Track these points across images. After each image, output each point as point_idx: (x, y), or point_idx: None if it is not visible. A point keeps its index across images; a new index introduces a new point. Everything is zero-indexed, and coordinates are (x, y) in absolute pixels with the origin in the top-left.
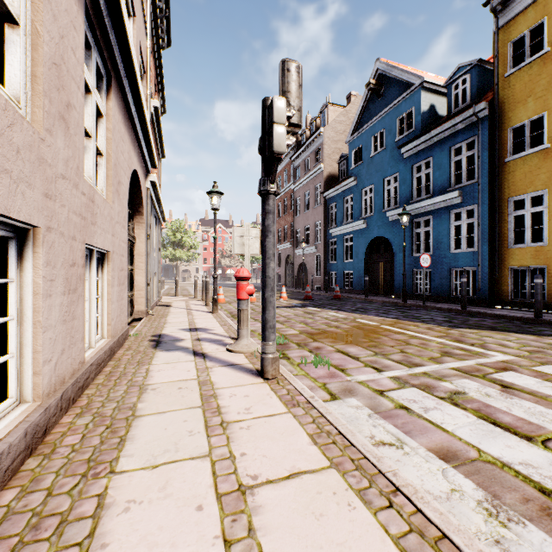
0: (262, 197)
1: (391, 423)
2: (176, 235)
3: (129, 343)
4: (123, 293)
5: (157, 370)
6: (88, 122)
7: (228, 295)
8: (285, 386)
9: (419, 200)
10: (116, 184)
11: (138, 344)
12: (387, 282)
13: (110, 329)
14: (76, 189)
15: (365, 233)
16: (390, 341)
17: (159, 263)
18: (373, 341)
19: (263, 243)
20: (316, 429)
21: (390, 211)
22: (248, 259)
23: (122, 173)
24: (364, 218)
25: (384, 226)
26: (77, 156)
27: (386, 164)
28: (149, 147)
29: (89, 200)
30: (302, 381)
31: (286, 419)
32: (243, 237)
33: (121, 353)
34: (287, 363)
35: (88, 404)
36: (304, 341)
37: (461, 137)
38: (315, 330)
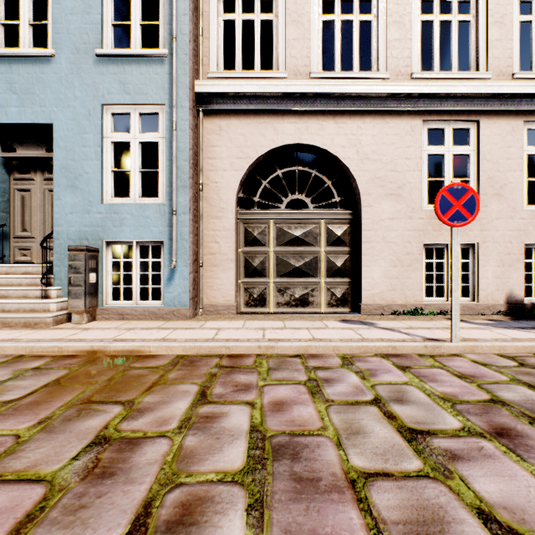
0: None
1: None
2: None
3: None
4: None
5: None
6: None
7: None
8: None
9: None
10: None
11: None
12: None
13: None
14: None
15: None
16: None
17: None
18: None
19: None
20: None
21: None
22: None
23: None
24: None
25: None
26: None
27: None
28: None
29: None
30: None
31: None
32: None
33: None
34: None
35: None
36: None
37: None
38: None
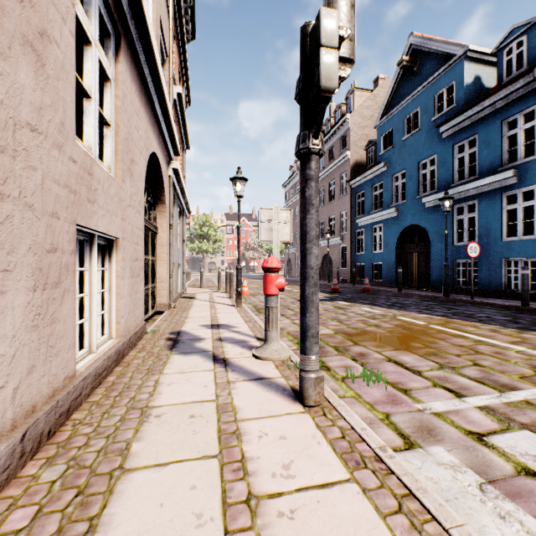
0: (301, 158)
1: (529, 513)
2: (202, 228)
3: (144, 342)
4: (138, 286)
5: (167, 383)
6: (87, 80)
7: (252, 287)
8: (335, 422)
9: (462, 183)
10: (127, 161)
11: (153, 344)
12: (422, 274)
13: (119, 327)
14: (59, 151)
15: (396, 222)
16: (451, 347)
17: (183, 254)
18: (429, 347)
19: (302, 221)
20: (410, 529)
21: (426, 197)
22: (277, 246)
23: (137, 152)
24: (395, 206)
25: (418, 213)
26: (60, 108)
27: (421, 146)
28: (170, 131)
29: (83, 171)
30: (354, 408)
31: (352, 498)
32: (271, 221)
33: (132, 355)
34: (328, 376)
35: (69, 438)
36: (343, 345)
37: (517, 108)
38: (352, 330)
